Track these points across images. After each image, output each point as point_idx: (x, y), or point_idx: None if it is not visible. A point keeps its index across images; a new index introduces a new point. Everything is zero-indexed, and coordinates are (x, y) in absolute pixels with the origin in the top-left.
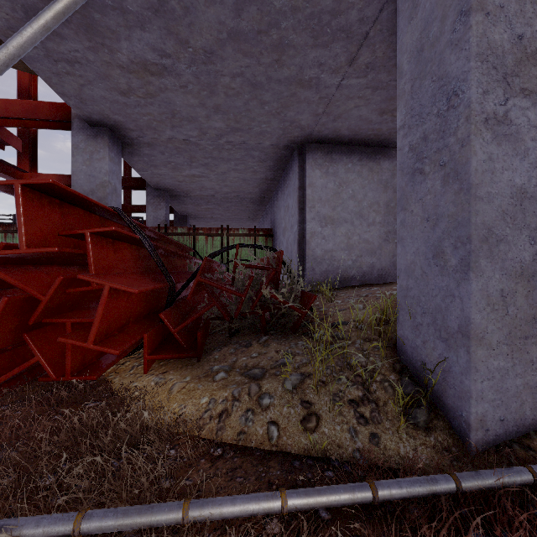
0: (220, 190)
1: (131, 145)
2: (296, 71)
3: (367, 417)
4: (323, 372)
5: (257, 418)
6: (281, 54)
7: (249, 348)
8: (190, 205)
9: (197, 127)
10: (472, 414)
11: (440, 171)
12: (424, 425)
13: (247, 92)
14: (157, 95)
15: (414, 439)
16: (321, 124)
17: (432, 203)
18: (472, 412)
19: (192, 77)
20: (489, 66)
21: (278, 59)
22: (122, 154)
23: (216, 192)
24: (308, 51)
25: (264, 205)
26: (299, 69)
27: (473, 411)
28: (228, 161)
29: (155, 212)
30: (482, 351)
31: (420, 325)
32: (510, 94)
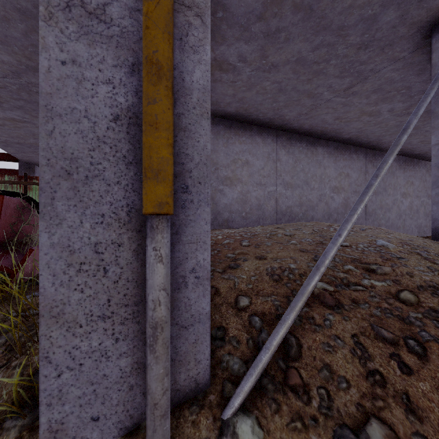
0: None
1: None
2: None
3: None
4: None
5: None
6: None
7: None
8: (32, 153)
9: None
10: (41, 426)
11: None
12: (17, 437)
13: (18, 20)
14: None
15: None
16: None
17: None
18: (41, 423)
19: None
20: None
21: None
22: None
23: None
24: None
25: None
26: None
27: (43, 421)
28: None
29: None
30: (59, 332)
31: None
32: None
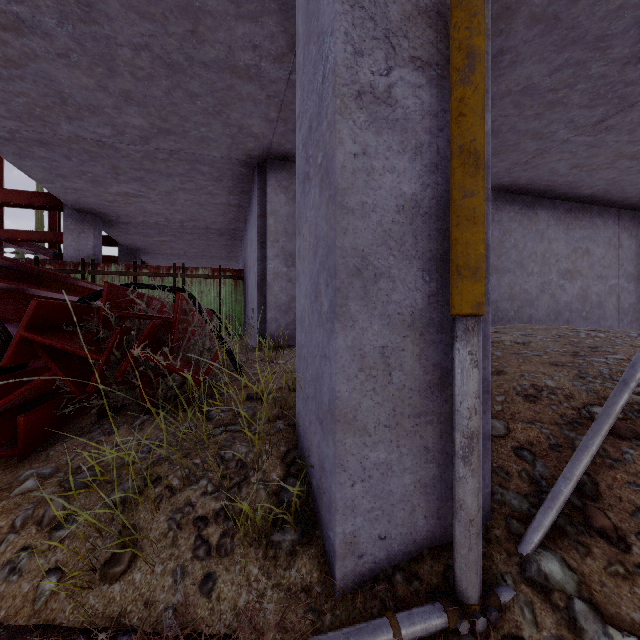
0: (171, 217)
1: (13, 141)
2: (225, 53)
3: (212, 545)
4: (178, 474)
5: (32, 564)
6: (195, 22)
7: (110, 436)
8: (137, 235)
9: (107, 122)
10: (338, 536)
11: (318, 173)
12: (290, 551)
13: (164, 76)
14: (24, 64)
15: (268, 576)
16: (280, 134)
17: (314, 221)
18: (338, 532)
19: (72, 42)
20: (364, 15)
21: (194, 31)
22: (3, 155)
23: (166, 219)
24: (232, 24)
25: (238, 240)
26: (227, 49)
27: (339, 531)
28: (170, 176)
29: (77, 242)
30: (352, 440)
31: (308, 398)
32: (395, 61)
